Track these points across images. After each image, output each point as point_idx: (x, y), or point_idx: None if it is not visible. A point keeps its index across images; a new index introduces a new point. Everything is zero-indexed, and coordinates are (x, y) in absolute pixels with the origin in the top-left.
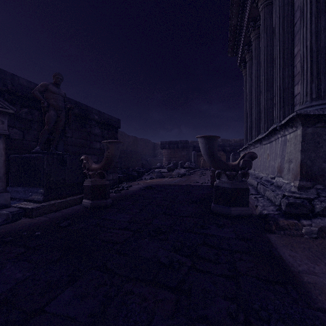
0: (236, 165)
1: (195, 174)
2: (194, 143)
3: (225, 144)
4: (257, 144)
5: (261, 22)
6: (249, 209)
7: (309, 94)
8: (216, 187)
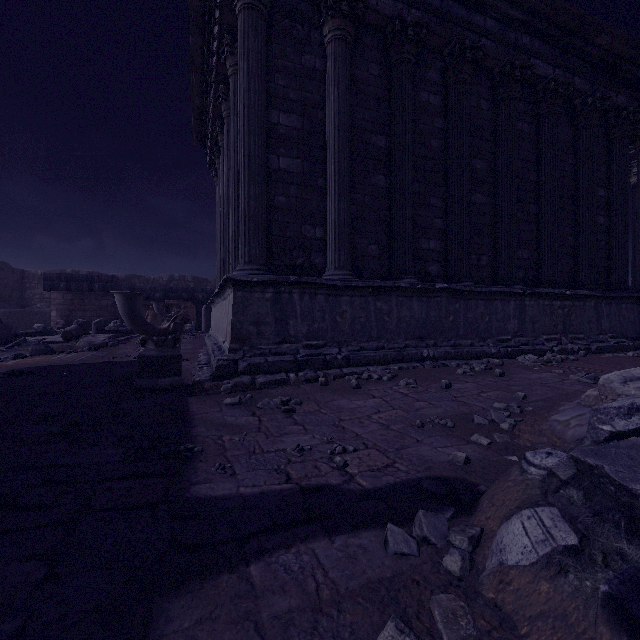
0: (166, 329)
1: (128, 343)
2: (135, 279)
3: (195, 289)
4: (219, 298)
5: (225, 133)
6: (182, 378)
7: (243, 257)
8: (141, 356)
